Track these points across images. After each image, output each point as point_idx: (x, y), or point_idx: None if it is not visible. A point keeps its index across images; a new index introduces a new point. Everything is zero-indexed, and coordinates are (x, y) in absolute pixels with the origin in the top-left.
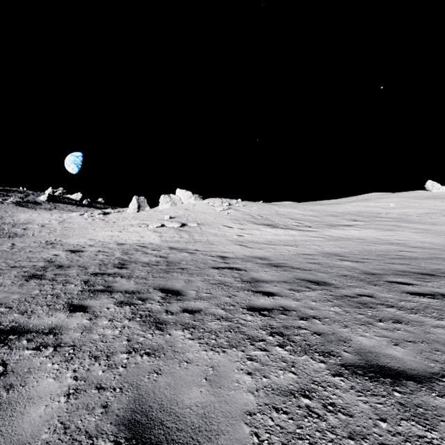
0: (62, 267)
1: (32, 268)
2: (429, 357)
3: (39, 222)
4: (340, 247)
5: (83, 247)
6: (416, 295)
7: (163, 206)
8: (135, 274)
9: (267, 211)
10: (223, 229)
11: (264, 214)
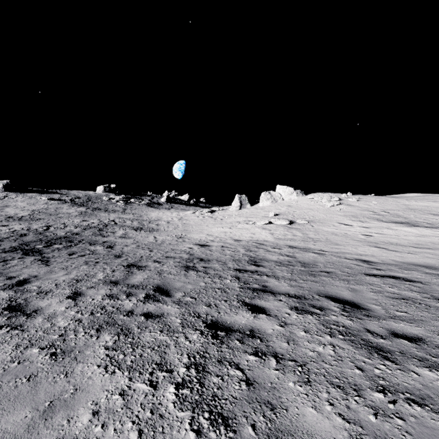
0: (204, 260)
1: (181, 259)
2: None
3: (165, 219)
4: None
5: (206, 242)
6: None
7: (263, 203)
8: (278, 274)
9: (392, 206)
10: (340, 227)
11: (390, 209)
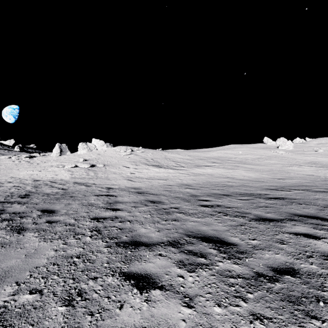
0: None
1: None
2: (168, 235)
3: None
4: (194, 180)
5: (1, 183)
6: (203, 206)
7: (81, 151)
8: (31, 201)
9: (158, 156)
10: (122, 169)
11: (156, 158)
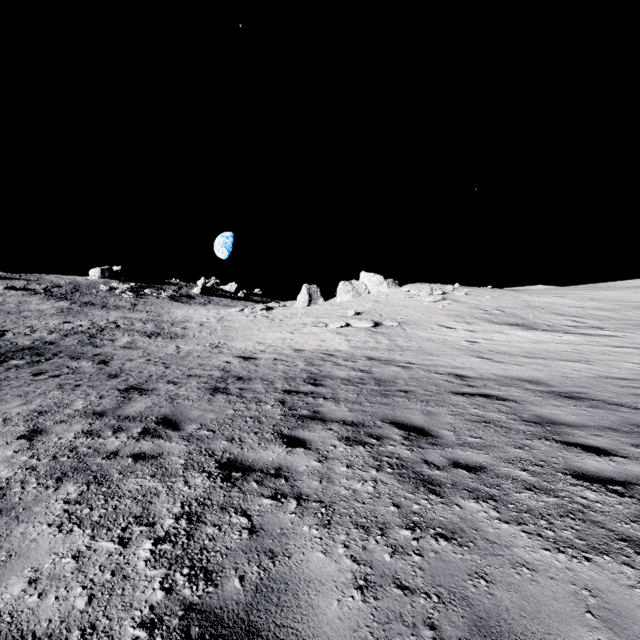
0: (243, 379)
1: (210, 379)
2: None
3: (197, 320)
4: None
5: (254, 353)
6: None
7: (342, 297)
8: (340, 395)
9: (509, 302)
10: (440, 331)
11: (505, 307)
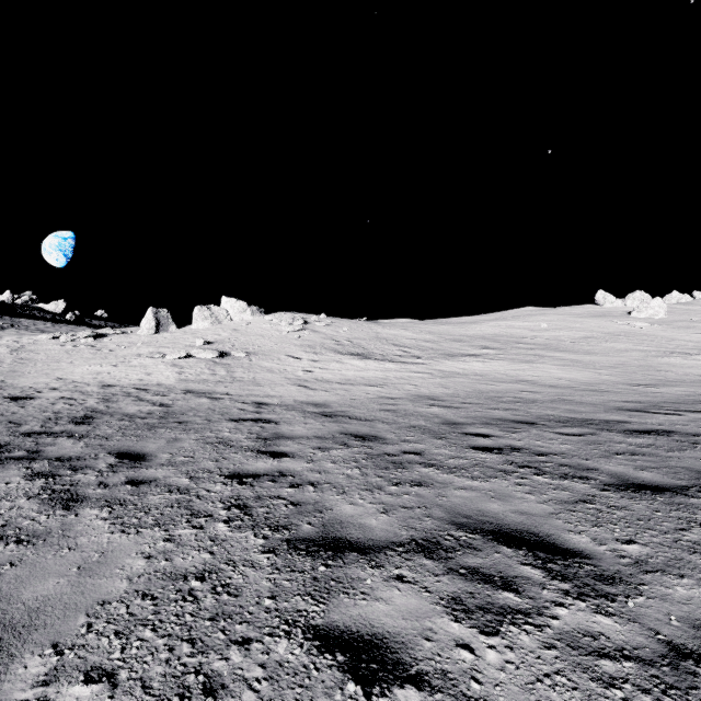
0: None
1: None
2: (409, 525)
3: None
4: (445, 386)
5: (37, 392)
6: (480, 450)
7: (198, 324)
8: (96, 432)
9: (362, 334)
10: (285, 362)
11: (356, 338)
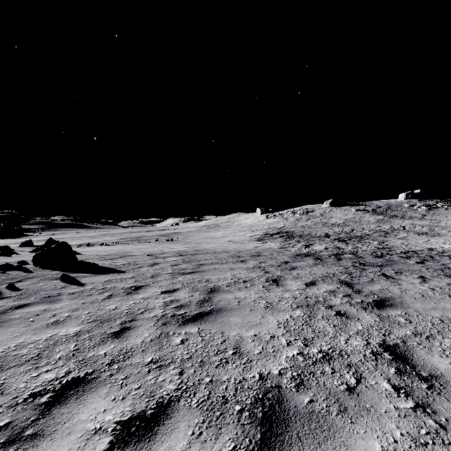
0: (432, 251)
1: (416, 249)
2: None
3: None
4: None
5: None
6: None
7: None
8: None
9: None
10: None
11: None
